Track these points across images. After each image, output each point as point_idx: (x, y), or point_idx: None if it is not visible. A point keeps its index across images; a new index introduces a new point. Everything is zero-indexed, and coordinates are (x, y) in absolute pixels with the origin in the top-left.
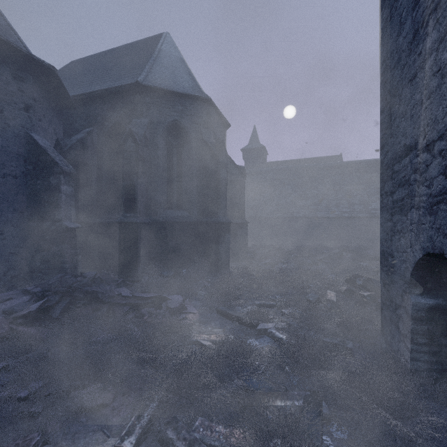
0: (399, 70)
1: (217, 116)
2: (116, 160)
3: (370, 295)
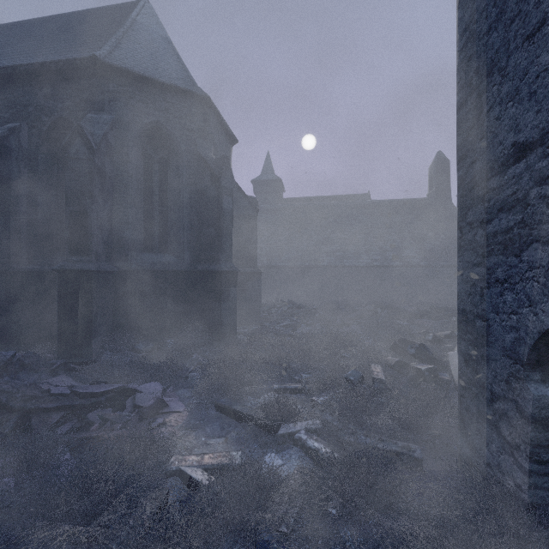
0: (502, 29)
1: (219, 124)
2: (61, 175)
3: (429, 370)
